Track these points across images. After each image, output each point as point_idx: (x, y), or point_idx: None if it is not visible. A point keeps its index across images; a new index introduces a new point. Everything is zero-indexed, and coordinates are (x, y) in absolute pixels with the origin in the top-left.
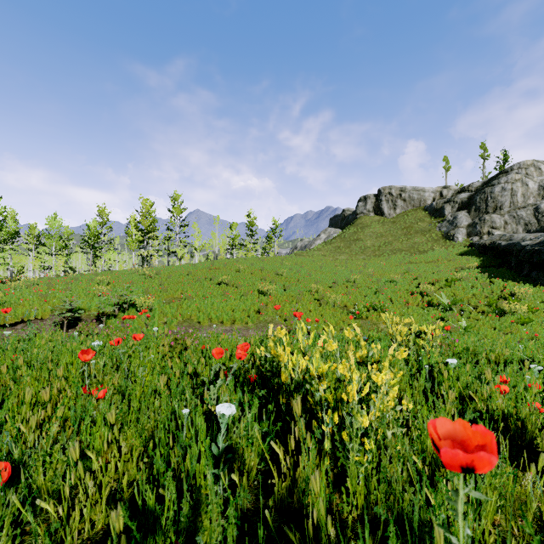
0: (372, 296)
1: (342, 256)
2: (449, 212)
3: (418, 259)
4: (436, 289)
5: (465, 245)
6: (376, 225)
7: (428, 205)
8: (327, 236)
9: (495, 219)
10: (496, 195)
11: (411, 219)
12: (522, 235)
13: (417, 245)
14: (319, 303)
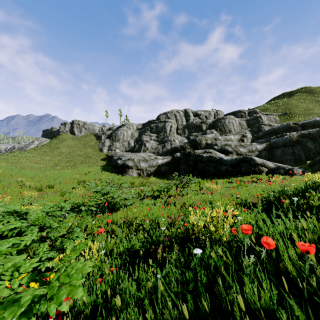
0: (53, 181)
1: (47, 157)
2: (103, 138)
3: (85, 161)
4: (81, 176)
5: (106, 154)
6: (70, 140)
7: (96, 133)
8: (39, 143)
9: (117, 144)
10: (119, 135)
11: (88, 139)
12: (119, 153)
13: (88, 153)
14: (21, 187)
